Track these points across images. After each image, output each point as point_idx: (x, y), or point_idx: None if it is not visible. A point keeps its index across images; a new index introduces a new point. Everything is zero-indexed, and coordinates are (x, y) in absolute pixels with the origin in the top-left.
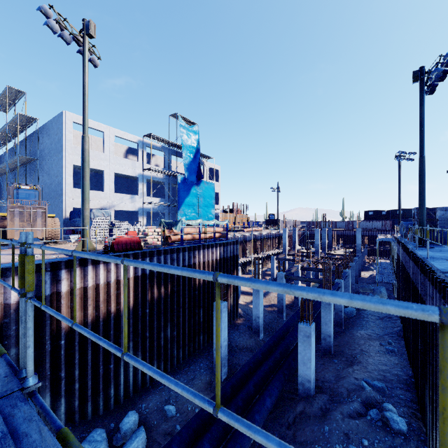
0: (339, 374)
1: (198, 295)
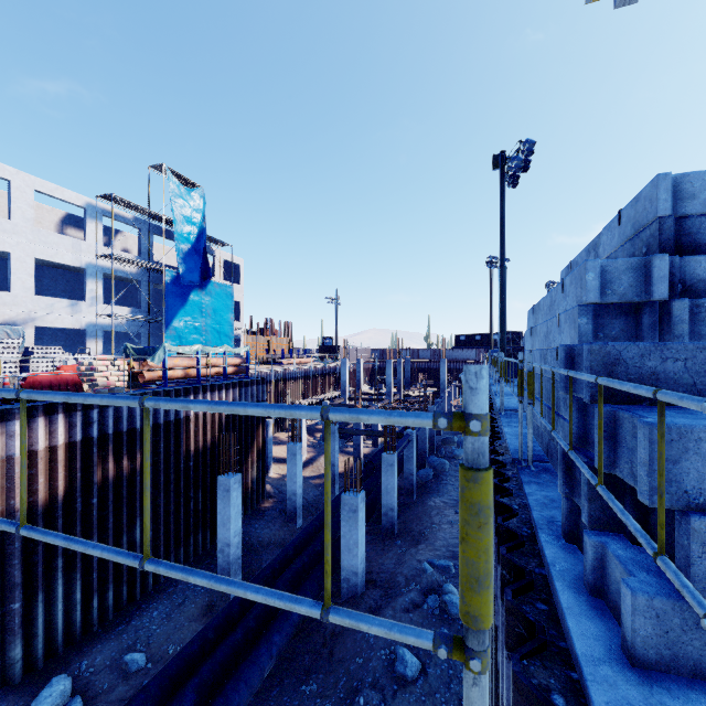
0: (400, 559)
1: (194, 468)
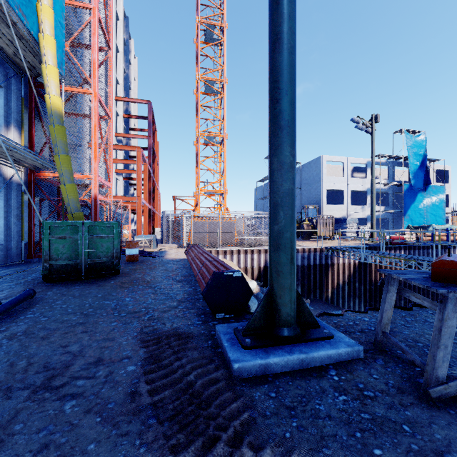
0: None
1: None
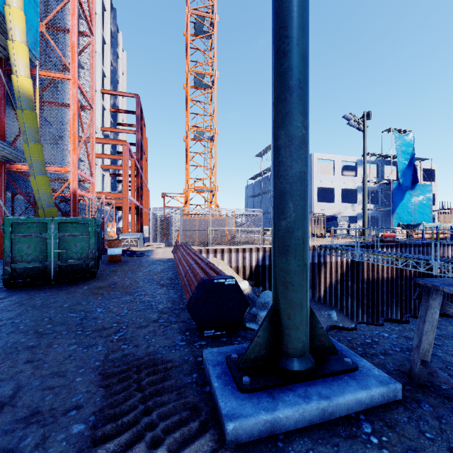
0: None
1: None
